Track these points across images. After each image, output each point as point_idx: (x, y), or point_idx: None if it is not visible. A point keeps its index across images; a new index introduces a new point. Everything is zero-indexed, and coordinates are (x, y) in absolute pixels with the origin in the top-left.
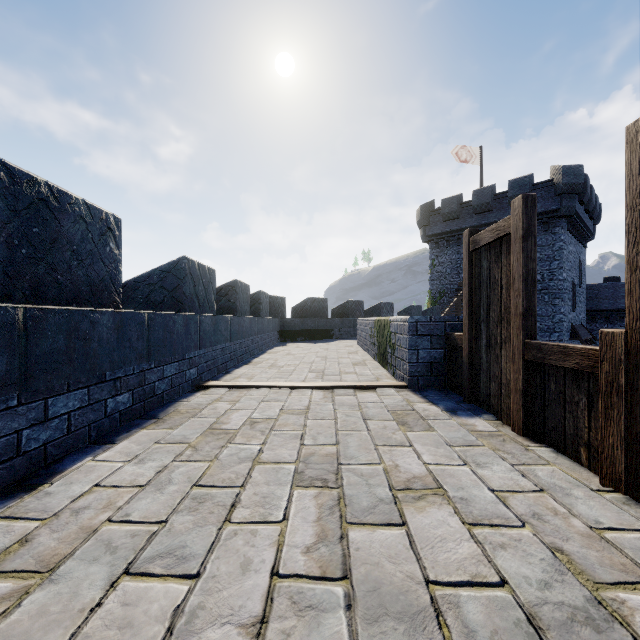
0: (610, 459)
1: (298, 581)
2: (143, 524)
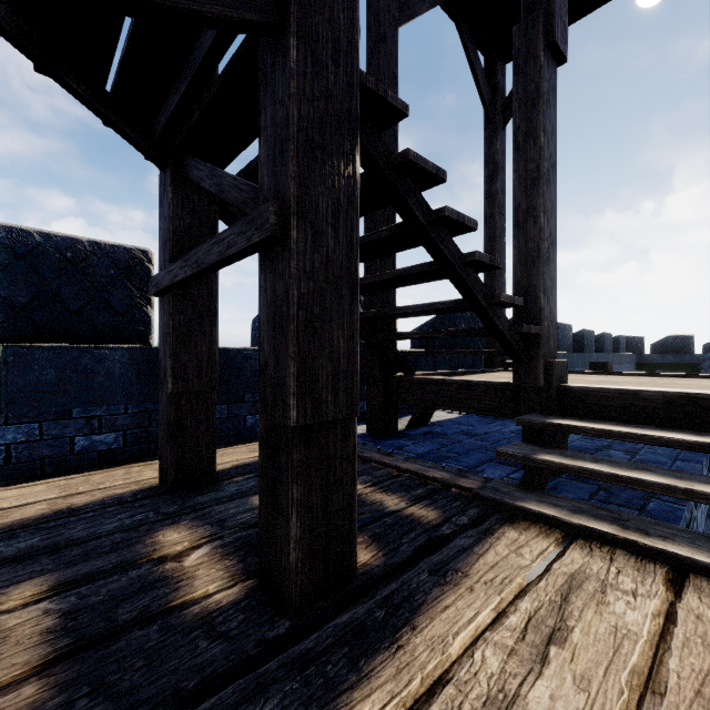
0: None
1: None
2: None
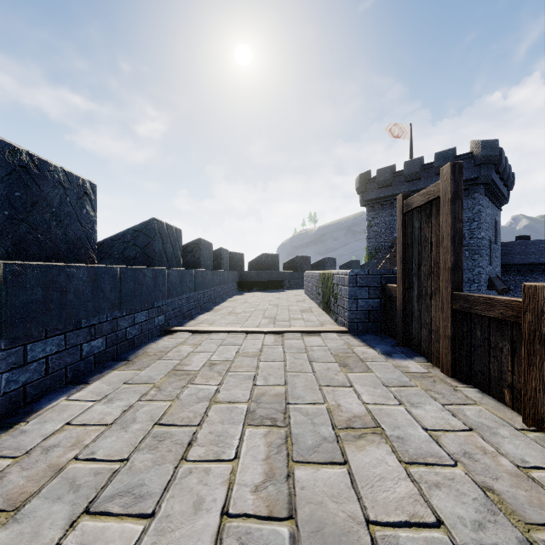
0: (533, 401)
1: (246, 520)
2: (107, 462)
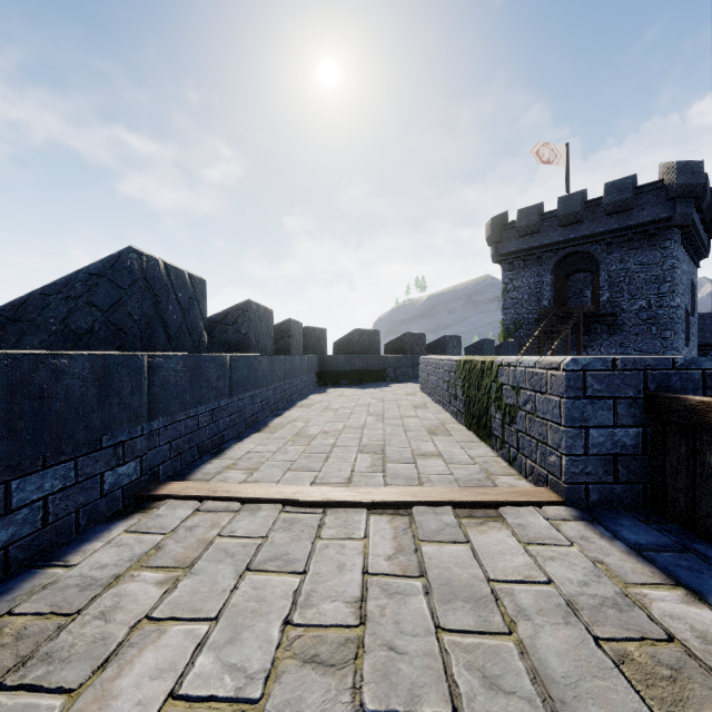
0: None
1: None
2: None
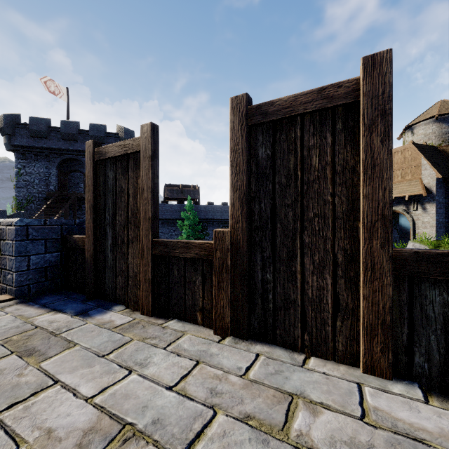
0: (222, 316)
1: None
2: None
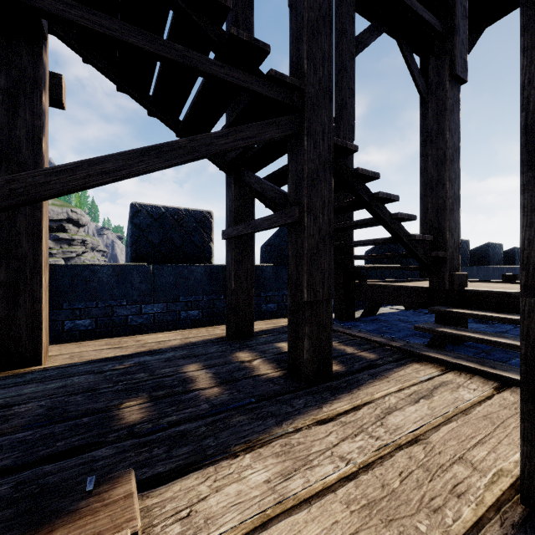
0: None
1: None
2: None
